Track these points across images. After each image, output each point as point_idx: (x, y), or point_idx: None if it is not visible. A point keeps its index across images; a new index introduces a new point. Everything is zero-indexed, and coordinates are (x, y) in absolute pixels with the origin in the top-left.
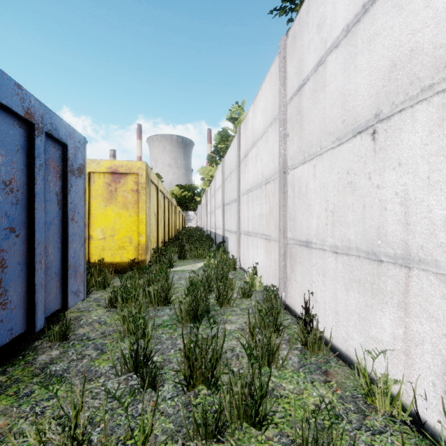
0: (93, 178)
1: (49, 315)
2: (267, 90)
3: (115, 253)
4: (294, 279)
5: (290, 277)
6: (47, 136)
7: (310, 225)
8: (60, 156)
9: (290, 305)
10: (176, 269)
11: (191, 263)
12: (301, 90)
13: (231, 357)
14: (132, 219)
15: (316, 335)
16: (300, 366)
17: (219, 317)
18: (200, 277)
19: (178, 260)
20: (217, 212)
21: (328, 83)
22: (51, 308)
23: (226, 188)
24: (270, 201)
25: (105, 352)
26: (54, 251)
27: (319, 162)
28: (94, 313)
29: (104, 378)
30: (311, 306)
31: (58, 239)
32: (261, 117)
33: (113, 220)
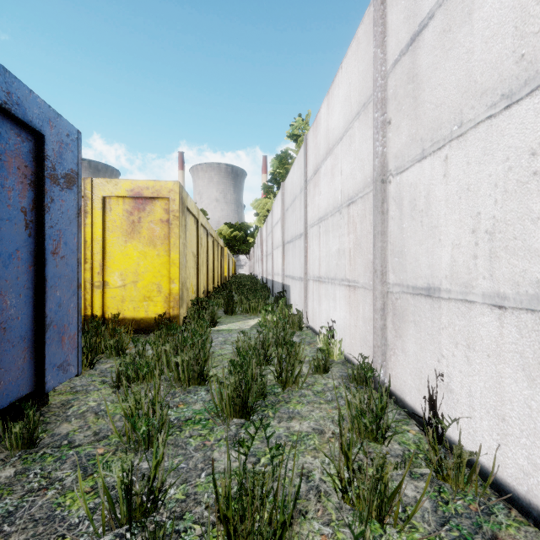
0: (109, 204)
1: (6, 405)
2: (352, 67)
3: (138, 305)
4: (401, 349)
5: (394, 345)
6: (3, 114)
7: (436, 260)
8: (32, 152)
9: (393, 389)
10: (221, 327)
11: (242, 319)
12: (416, 42)
13: (307, 493)
14: (161, 260)
15: (461, 457)
16: (439, 521)
17: (282, 407)
18: (252, 341)
19: (224, 315)
20: (275, 253)
21: (479, 3)
22: (11, 393)
23: (288, 221)
24: (356, 230)
25: (89, 475)
26: (19, 302)
27: (457, 149)
28: (93, 395)
29: (71, 538)
30: (439, 398)
31: (26, 282)
32: (341, 110)
33: (135, 261)
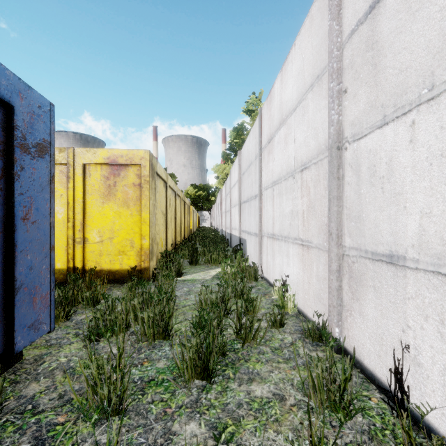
0: (89, 170)
1: None
2: (305, 43)
3: (114, 259)
4: (359, 312)
5: (351, 307)
6: None
7: (400, 228)
8: (1, 122)
9: (349, 349)
10: (186, 278)
11: (204, 269)
12: (376, 9)
13: None
14: (134, 219)
15: None
16: None
17: (242, 366)
18: (213, 296)
19: (189, 265)
20: (233, 211)
21: None
22: None
23: (244, 183)
24: (310, 194)
25: None
26: None
27: (427, 113)
28: (65, 350)
29: None
30: (404, 369)
31: None
32: (294, 83)
33: (111, 220)
